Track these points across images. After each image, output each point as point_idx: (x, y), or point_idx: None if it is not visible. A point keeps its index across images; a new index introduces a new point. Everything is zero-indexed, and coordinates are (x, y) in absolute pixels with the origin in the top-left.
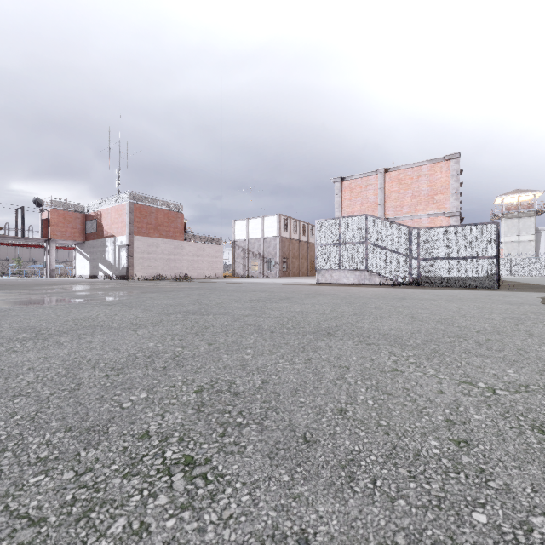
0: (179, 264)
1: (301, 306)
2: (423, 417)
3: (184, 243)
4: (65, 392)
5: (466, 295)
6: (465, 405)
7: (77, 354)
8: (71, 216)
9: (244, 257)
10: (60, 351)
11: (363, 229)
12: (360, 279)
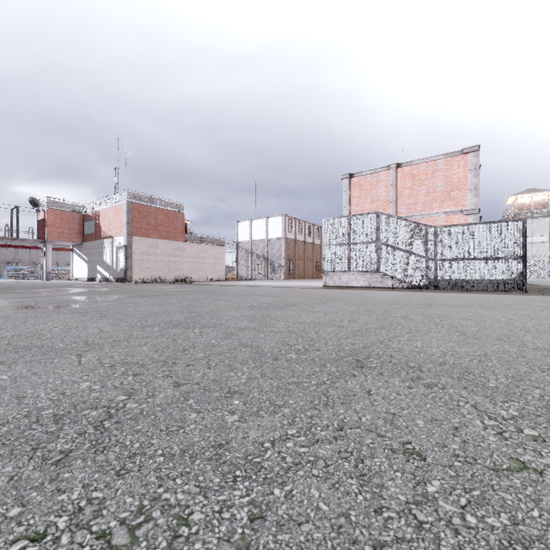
0: (180, 266)
1: (311, 314)
2: None
3: (185, 244)
4: None
5: (499, 301)
6: None
7: None
8: (68, 217)
9: (248, 259)
10: None
11: (374, 228)
12: (371, 282)
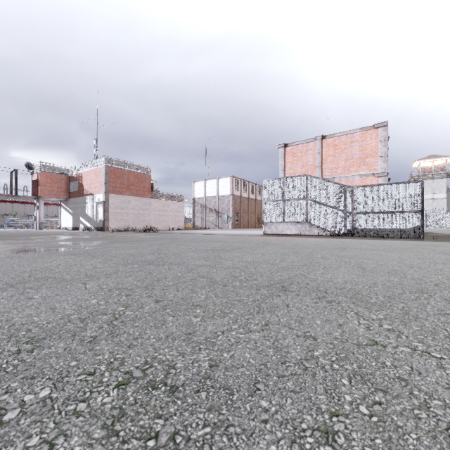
0: (147, 218)
1: (251, 255)
2: None
3: (151, 200)
4: None
5: (399, 245)
6: None
7: (5, 316)
8: (56, 178)
9: (202, 212)
10: None
11: (303, 187)
12: (301, 231)
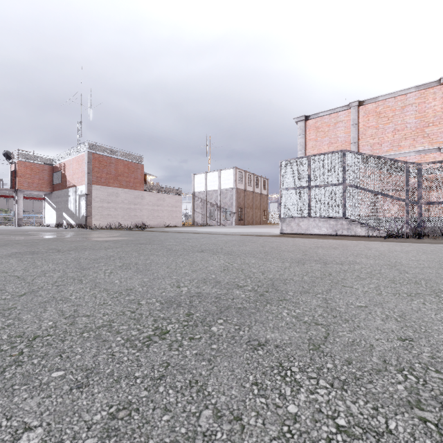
0: (139, 213)
1: None
2: None
3: (144, 193)
4: None
5: None
6: None
7: None
8: (38, 168)
9: (203, 207)
10: None
11: (339, 168)
12: (336, 229)
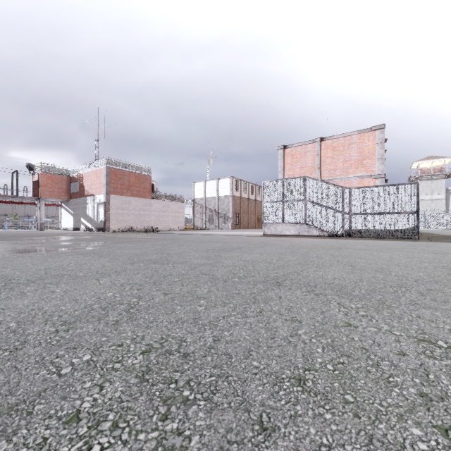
0: (148, 218)
1: (250, 255)
2: (393, 390)
3: (152, 200)
4: (6, 352)
5: (393, 245)
6: (434, 372)
7: (36, 305)
8: (57, 178)
9: (202, 213)
10: (20, 301)
11: (302, 189)
12: (300, 231)
